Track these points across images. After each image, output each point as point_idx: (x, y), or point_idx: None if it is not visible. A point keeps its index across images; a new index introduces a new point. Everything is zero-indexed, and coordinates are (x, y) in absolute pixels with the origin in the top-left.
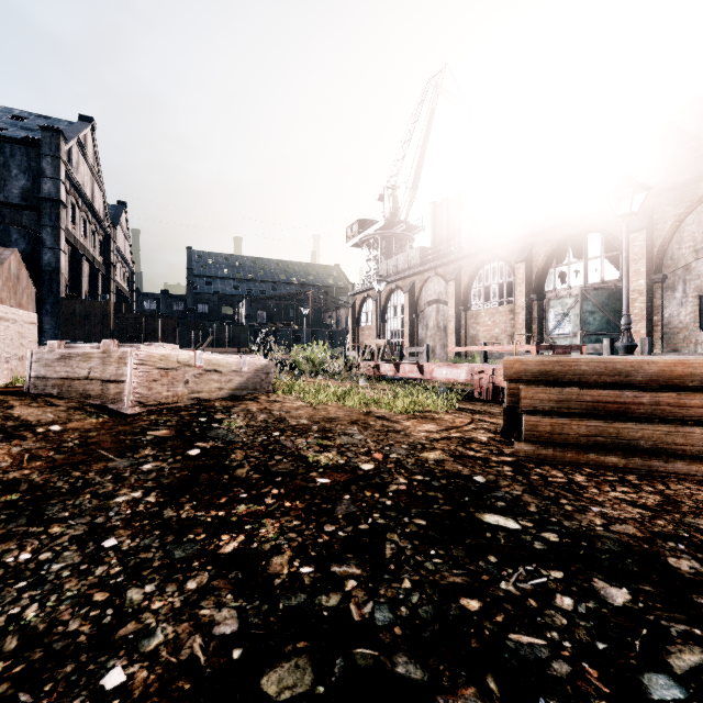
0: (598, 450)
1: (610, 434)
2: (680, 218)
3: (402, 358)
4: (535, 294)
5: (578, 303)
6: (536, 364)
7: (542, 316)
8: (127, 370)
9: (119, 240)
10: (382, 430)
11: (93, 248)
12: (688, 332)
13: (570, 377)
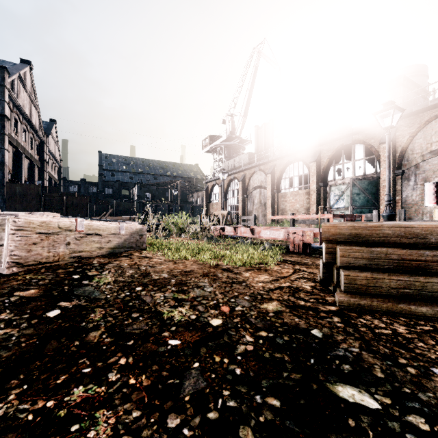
0: (406, 300)
1: (416, 287)
2: (413, 134)
3: (238, 223)
4: (322, 183)
5: (348, 188)
6: (348, 228)
7: (326, 197)
8: (5, 235)
9: (50, 144)
10: (228, 281)
11: (31, 149)
12: (417, 206)
13: (376, 239)
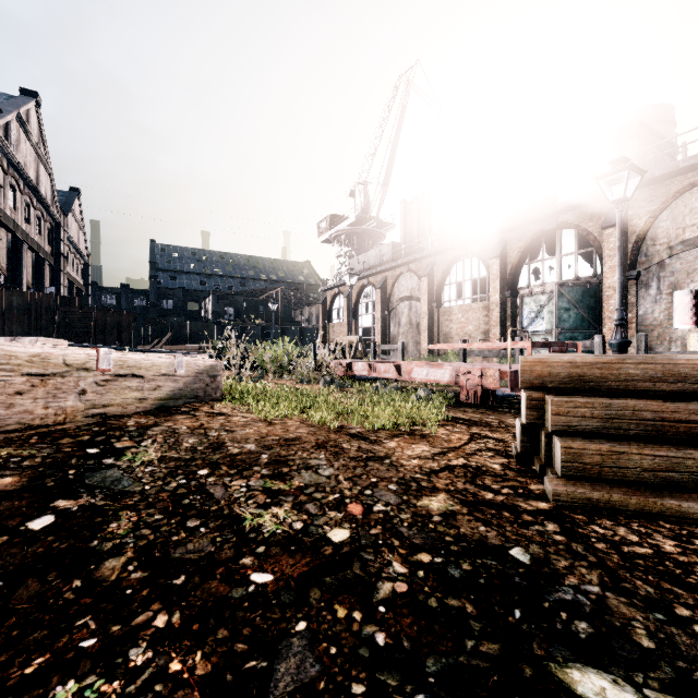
0: (670, 492)
1: (688, 468)
2: (655, 214)
3: (375, 356)
4: (509, 291)
5: (552, 300)
6: (565, 366)
7: (515, 313)
8: None
9: (71, 228)
10: (360, 457)
11: (39, 236)
12: (662, 329)
13: (613, 384)
